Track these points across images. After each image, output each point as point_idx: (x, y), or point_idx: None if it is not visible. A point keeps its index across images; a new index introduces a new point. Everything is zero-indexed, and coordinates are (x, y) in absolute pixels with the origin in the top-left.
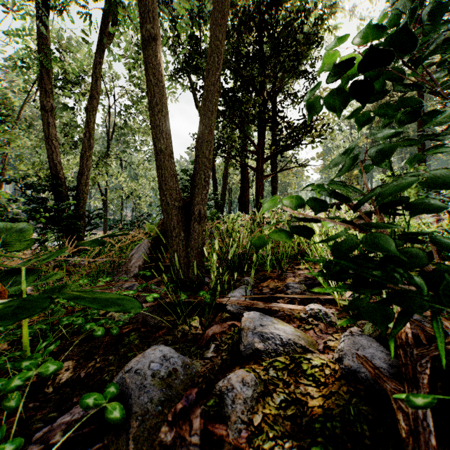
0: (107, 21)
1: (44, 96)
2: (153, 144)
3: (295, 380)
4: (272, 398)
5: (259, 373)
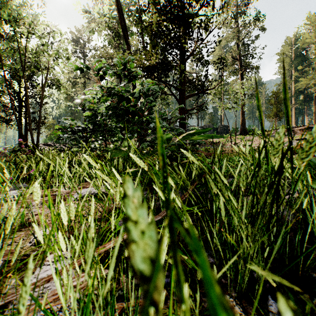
0: None
1: None
2: (31, 137)
3: None
4: None
5: None
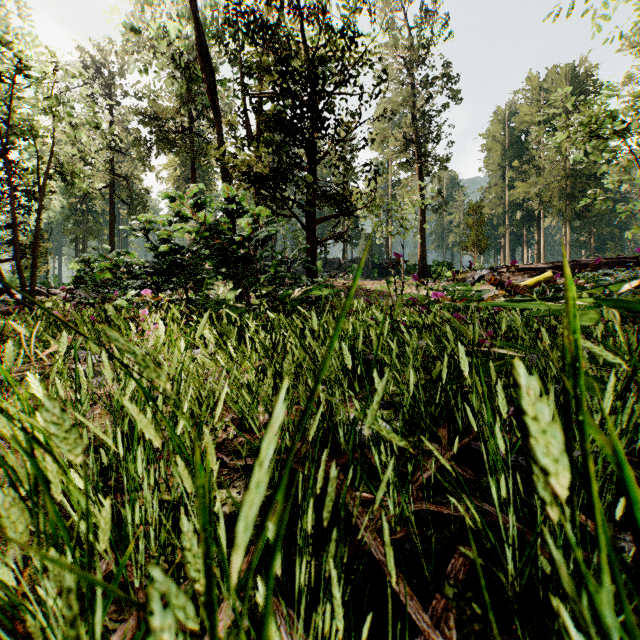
0: None
1: None
2: (20, 278)
3: None
4: None
5: None
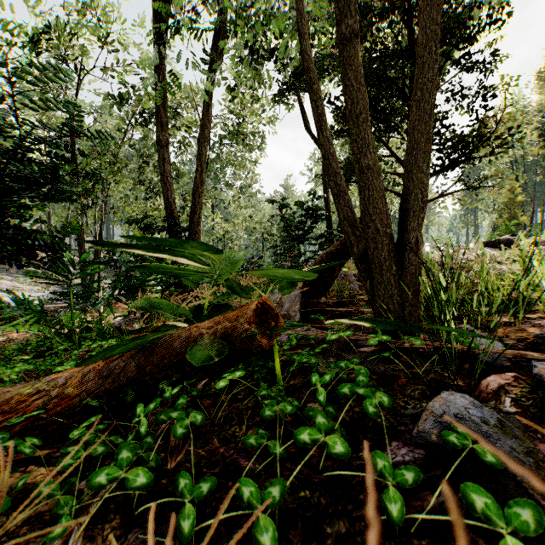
0: (219, 39)
1: (160, 130)
2: (354, 161)
3: None
4: None
5: None
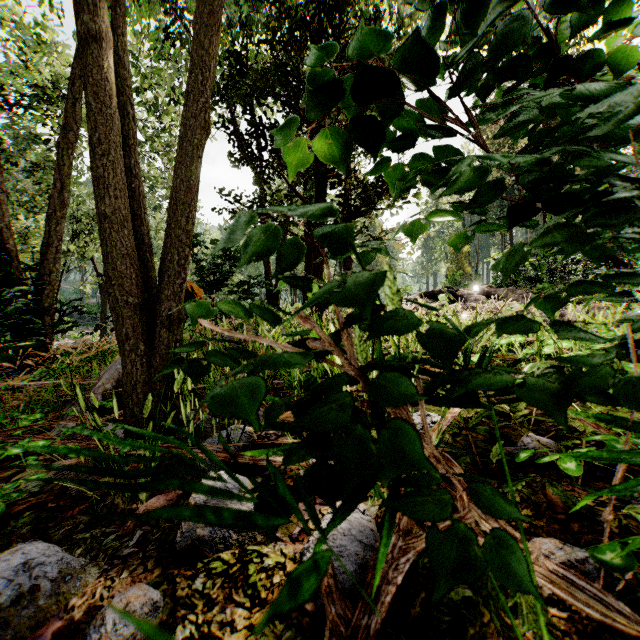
0: None
1: None
2: (96, 205)
3: (228, 595)
4: (173, 633)
5: (179, 583)
